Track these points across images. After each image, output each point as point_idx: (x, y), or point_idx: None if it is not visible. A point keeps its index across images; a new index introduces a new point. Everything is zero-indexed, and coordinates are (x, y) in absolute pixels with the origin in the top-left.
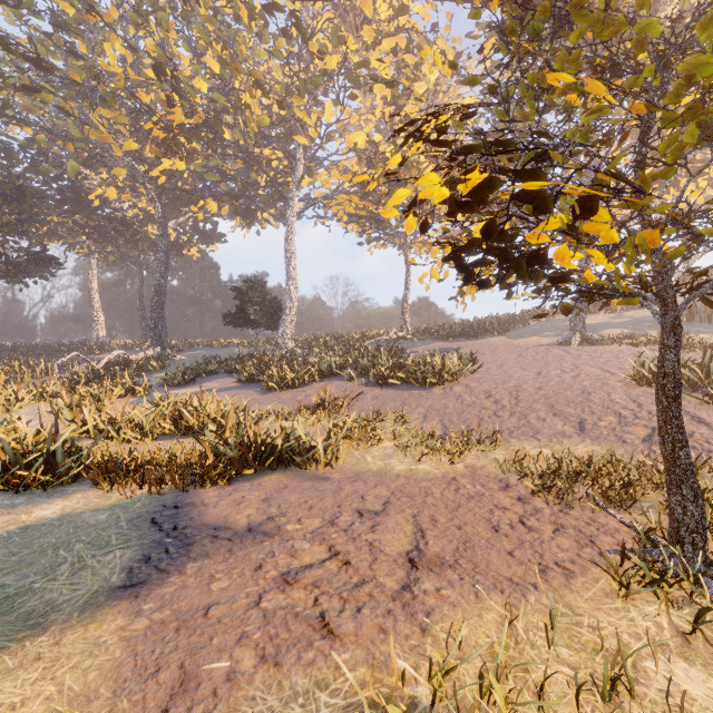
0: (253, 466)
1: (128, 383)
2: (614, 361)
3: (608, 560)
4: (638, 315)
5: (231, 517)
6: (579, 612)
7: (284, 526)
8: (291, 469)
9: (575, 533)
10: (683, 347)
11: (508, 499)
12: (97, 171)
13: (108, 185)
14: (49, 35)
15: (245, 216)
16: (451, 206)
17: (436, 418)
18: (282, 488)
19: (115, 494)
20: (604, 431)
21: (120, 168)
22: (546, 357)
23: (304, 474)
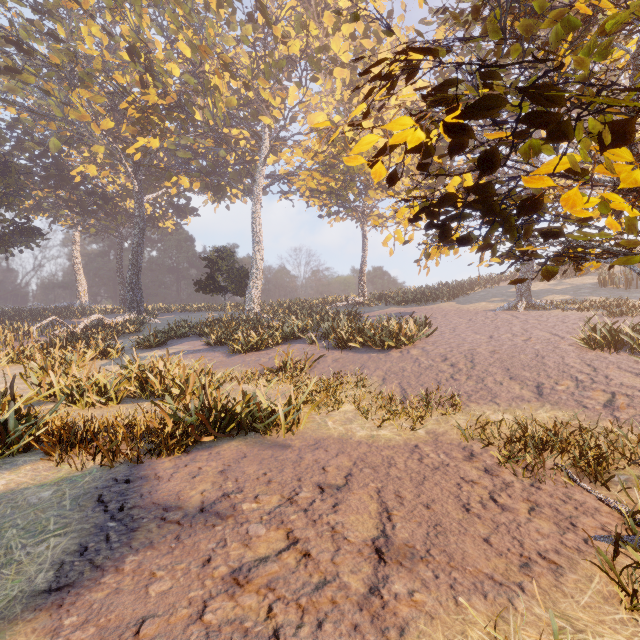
0: (212, 433)
1: (101, 346)
2: (561, 325)
3: (603, 556)
4: (578, 283)
5: (183, 493)
6: (580, 626)
7: (240, 505)
8: (251, 435)
9: (552, 513)
10: (625, 311)
11: (475, 471)
12: (79, 149)
13: (89, 162)
14: (32, 22)
15: (215, 191)
16: (424, 155)
17: (394, 381)
18: (241, 457)
19: (66, 465)
20: (563, 396)
21: (99, 146)
22: (495, 321)
23: (264, 440)
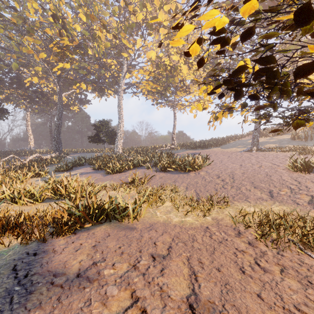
0: (90, 221)
1: (36, 170)
2: (276, 159)
3: None
4: (280, 138)
5: (68, 263)
6: None
7: (102, 271)
8: (113, 221)
9: (295, 273)
10: (307, 152)
11: (243, 243)
12: (29, 69)
13: (34, 76)
14: (3, 1)
15: (99, 91)
16: (222, 44)
17: (192, 189)
18: (106, 236)
19: None
20: (284, 197)
21: (38, 67)
22: (242, 157)
23: (121, 225)
